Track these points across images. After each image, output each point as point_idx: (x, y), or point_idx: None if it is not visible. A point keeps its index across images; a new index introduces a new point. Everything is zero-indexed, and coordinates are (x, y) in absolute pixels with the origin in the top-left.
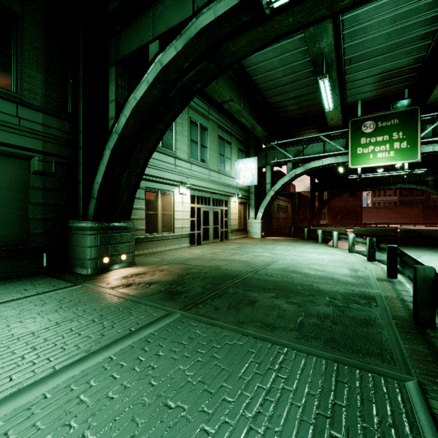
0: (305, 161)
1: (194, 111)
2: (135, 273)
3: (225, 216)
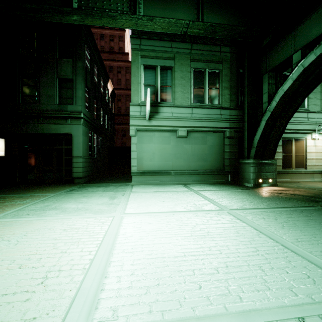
0: None
1: None
2: (280, 189)
3: None
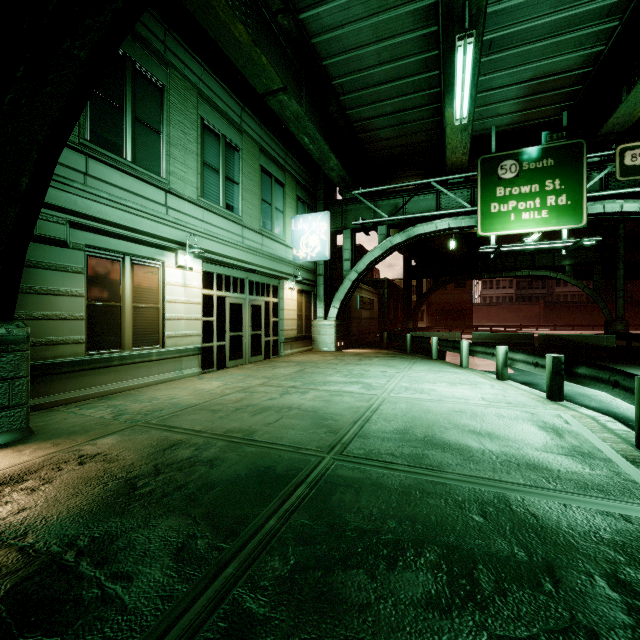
0: (407, 223)
1: (210, 108)
2: None
3: (274, 314)
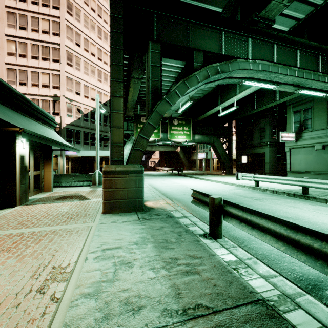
0: None
1: None
2: None
3: None
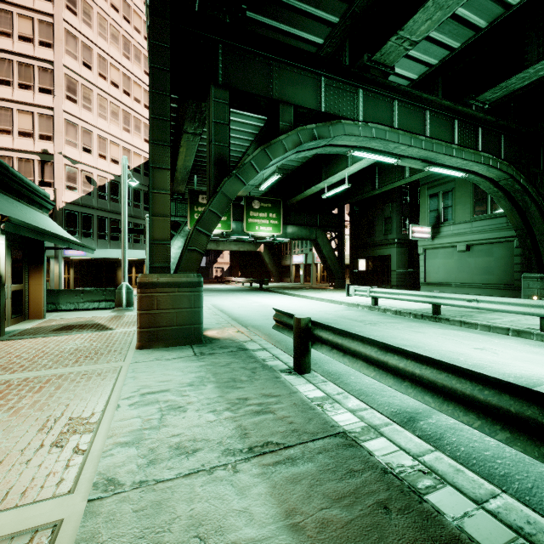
0: None
1: None
2: None
3: None
